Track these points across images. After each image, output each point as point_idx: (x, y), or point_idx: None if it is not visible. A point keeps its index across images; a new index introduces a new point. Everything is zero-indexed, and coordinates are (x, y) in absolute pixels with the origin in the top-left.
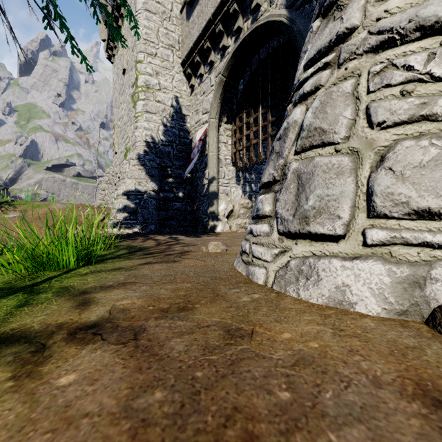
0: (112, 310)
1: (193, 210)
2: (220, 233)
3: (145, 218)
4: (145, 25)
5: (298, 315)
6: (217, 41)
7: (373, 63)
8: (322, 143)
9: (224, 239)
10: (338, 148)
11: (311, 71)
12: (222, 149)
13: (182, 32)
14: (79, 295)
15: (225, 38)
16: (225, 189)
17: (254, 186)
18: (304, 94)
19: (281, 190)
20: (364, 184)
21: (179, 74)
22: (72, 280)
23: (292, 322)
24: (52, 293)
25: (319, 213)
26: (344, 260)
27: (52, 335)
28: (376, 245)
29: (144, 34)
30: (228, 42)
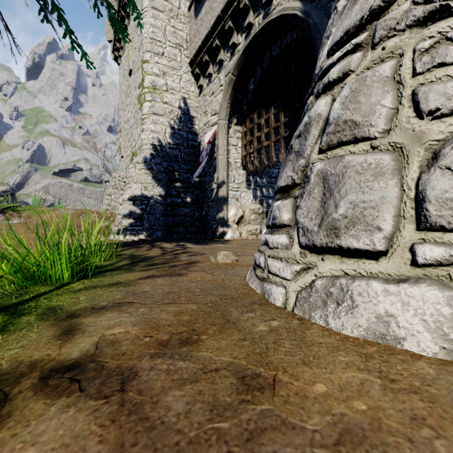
0: (99, 342)
1: (201, 216)
2: (230, 240)
3: (151, 224)
4: (151, 23)
5: (330, 353)
6: (227, 38)
7: (420, 39)
8: (355, 138)
9: (234, 248)
10: (375, 143)
11: (337, 55)
12: (232, 152)
13: (190, 30)
14: (65, 319)
15: (235, 35)
16: (235, 194)
17: (265, 191)
18: (329, 82)
19: (302, 196)
20: (412, 187)
21: (187, 74)
22: (62, 297)
23: (325, 366)
24: (36, 316)
25: (352, 223)
26: (386, 283)
27: (20, 380)
28: (429, 265)
29: (151, 32)
30: (238, 39)
